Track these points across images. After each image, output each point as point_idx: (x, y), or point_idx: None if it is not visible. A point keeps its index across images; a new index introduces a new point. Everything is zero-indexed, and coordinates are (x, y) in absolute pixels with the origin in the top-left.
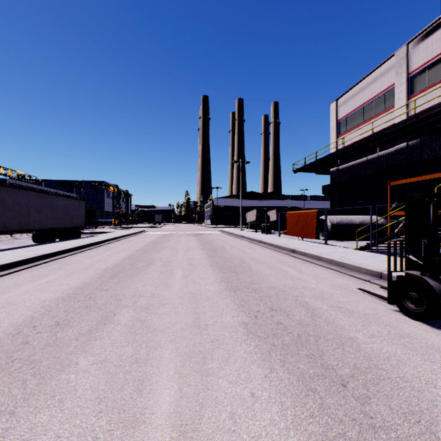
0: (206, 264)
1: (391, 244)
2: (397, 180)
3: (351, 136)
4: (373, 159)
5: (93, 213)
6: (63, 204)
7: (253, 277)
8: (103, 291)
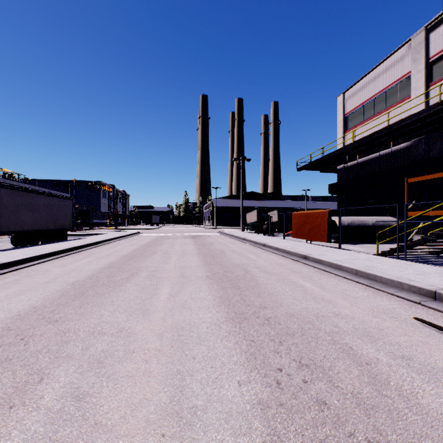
0: (201, 276)
1: (419, 249)
2: (415, 176)
3: (360, 130)
4: (385, 155)
5: (87, 213)
6: (45, 204)
7: (262, 296)
8: (49, 324)
